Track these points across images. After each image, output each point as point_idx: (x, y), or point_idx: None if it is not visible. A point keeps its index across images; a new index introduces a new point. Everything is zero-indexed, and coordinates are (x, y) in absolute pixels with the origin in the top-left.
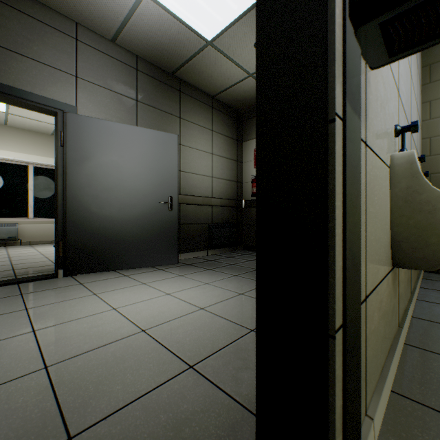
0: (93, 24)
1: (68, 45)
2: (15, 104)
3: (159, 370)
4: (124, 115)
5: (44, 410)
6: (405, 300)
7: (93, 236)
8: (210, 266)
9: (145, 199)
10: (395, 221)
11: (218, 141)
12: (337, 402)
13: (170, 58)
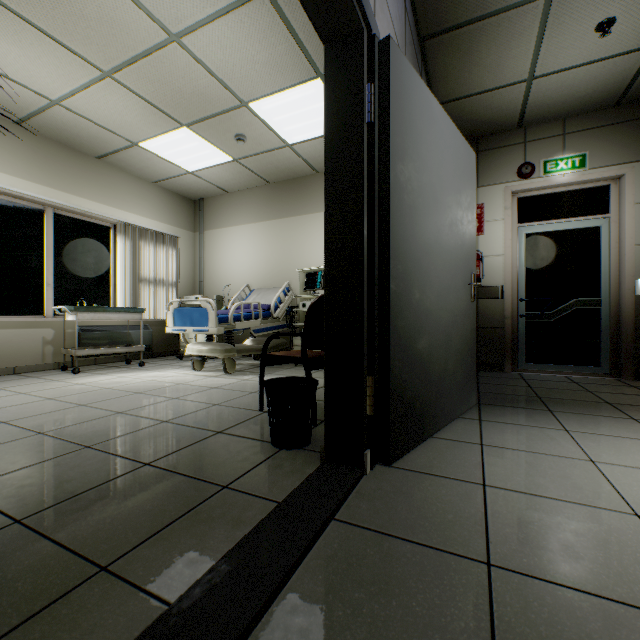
0: None
1: None
2: None
3: None
4: None
5: None
6: None
7: (415, 358)
8: (525, 403)
9: (455, 275)
10: None
11: None
12: None
13: (458, 2)
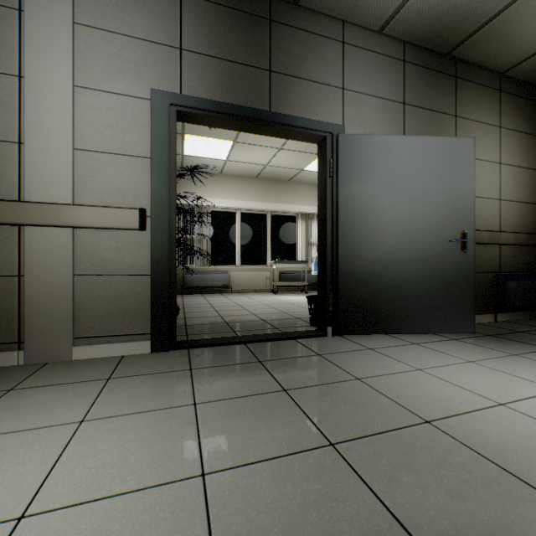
0: (363, 15)
1: (335, 52)
2: (286, 137)
3: None
4: (389, 126)
5: None
6: None
7: (366, 287)
8: None
9: (428, 236)
10: None
11: (508, 143)
12: None
13: (458, 27)
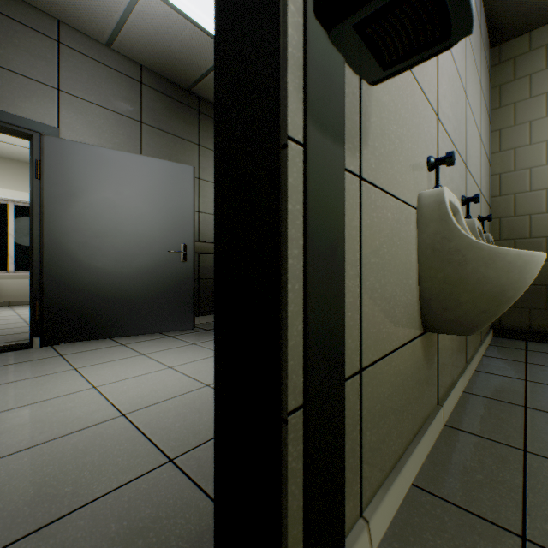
0: (80, 23)
1: (47, 48)
2: None
3: (129, 465)
4: (123, 140)
5: None
6: (454, 372)
7: (81, 294)
8: None
9: (150, 247)
10: (423, 274)
11: None
12: (291, 503)
13: (184, 69)
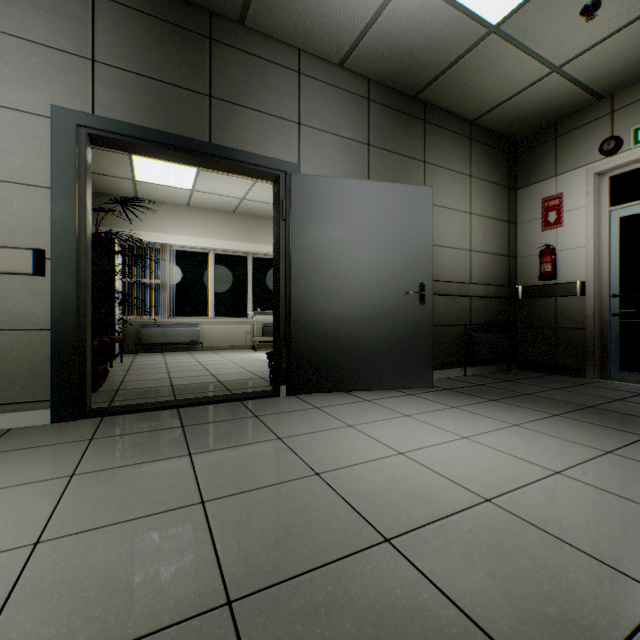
0: (320, 46)
1: (290, 82)
2: (234, 172)
3: (601, 589)
4: (352, 168)
5: (455, 625)
6: None
7: (321, 341)
8: (489, 394)
9: (386, 287)
10: None
11: (480, 193)
12: None
13: (419, 71)
